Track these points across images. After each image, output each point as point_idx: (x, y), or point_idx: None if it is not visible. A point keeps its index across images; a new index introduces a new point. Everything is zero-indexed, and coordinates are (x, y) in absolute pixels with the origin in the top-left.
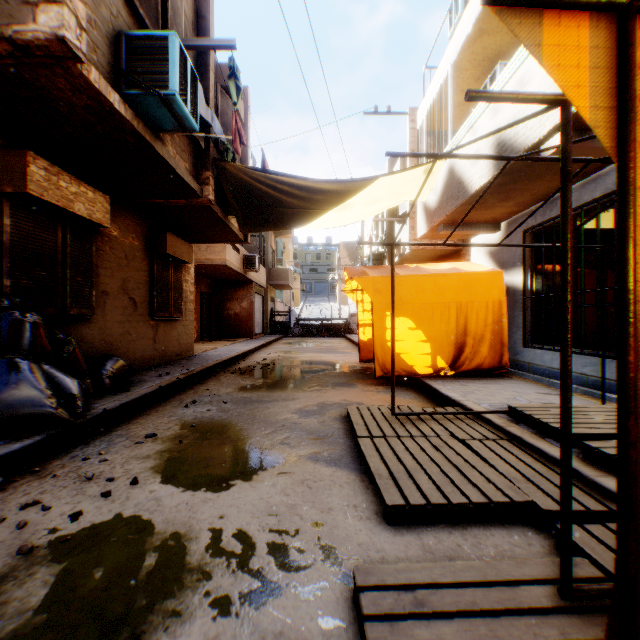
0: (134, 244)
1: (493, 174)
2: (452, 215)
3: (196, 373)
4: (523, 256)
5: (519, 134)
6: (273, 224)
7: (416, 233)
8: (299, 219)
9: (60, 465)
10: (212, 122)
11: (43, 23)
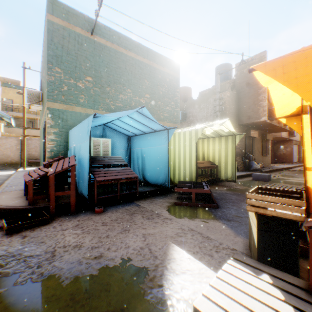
0: (258, 138)
1: None
2: None
3: (276, 169)
4: None
5: None
6: None
7: None
8: None
9: None
10: None
11: (262, 119)
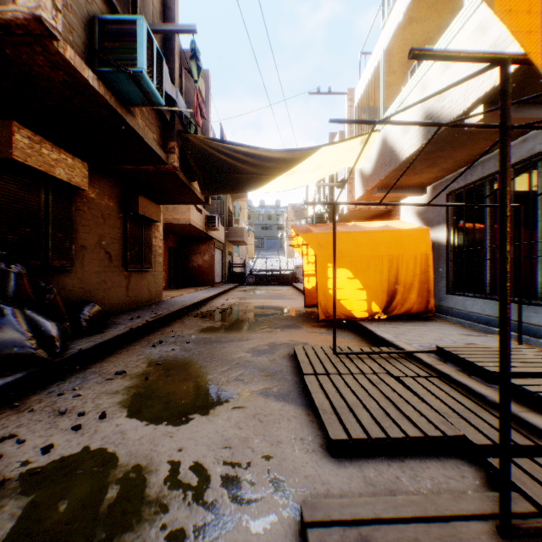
0: (109, 205)
1: (422, 143)
2: (385, 180)
3: (163, 317)
4: (446, 215)
5: (445, 107)
6: (230, 188)
7: (353, 196)
8: (252, 183)
9: (38, 400)
10: (176, 98)
11: (22, 4)
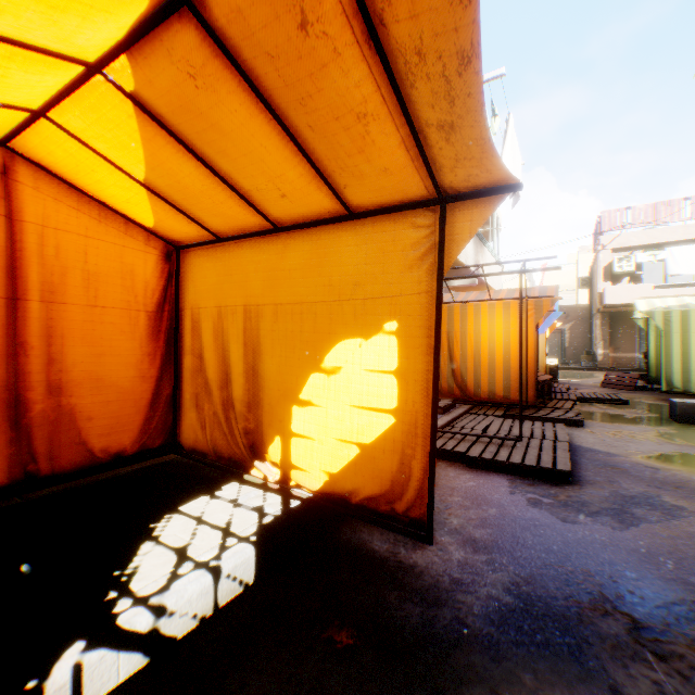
0: None
1: None
2: None
3: None
4: None
5: None
6: None
7: None
8: None
9: None
10: None
11: None
